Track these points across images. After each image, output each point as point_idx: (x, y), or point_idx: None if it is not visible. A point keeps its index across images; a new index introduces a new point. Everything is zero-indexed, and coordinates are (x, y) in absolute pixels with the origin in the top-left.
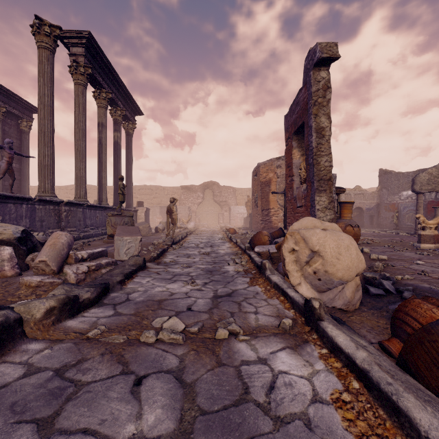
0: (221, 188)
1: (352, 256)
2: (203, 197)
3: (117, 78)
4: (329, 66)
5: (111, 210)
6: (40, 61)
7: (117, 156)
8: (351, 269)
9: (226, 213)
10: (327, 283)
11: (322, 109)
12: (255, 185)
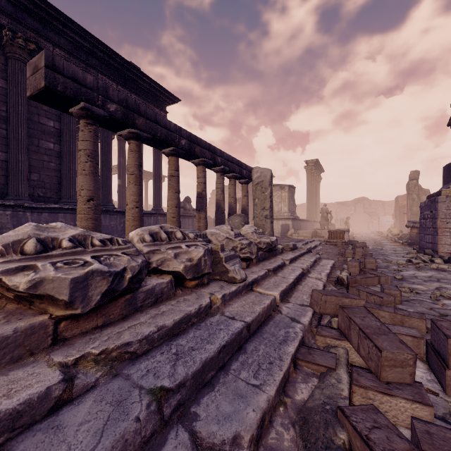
0: (370, 202)
1: (396, 231)
2: (354, 210)
3: (320, 165)
4: (416, 179)
5: (317, 222)
6: (308, 178)
7: (316, 197)
8: (396, 233)
9: (375, 221)
10: (393, 235)
11: (414, 192)
12: (396, 206)
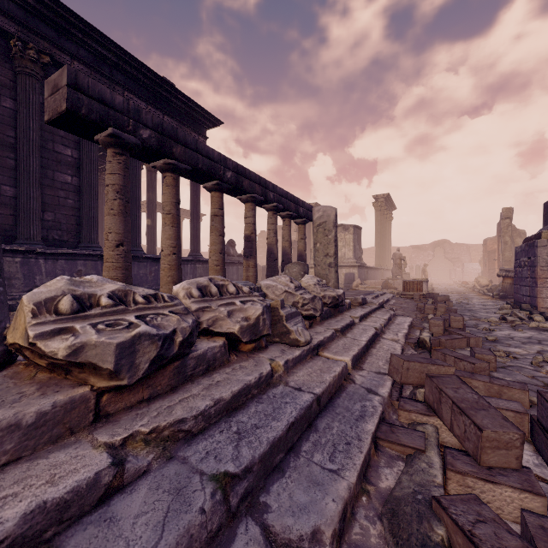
0: (452, 246)
1: (485, 282)
2: (433, 255)
3: (391, 201)
4: (509, 218)
5: (388, 271)
6: (377, 216)
7: (387, 240)
8: (485, 283)
9: (458, 269)
10: (481, 286)
11: (506, 234)
12: (485, 251)
